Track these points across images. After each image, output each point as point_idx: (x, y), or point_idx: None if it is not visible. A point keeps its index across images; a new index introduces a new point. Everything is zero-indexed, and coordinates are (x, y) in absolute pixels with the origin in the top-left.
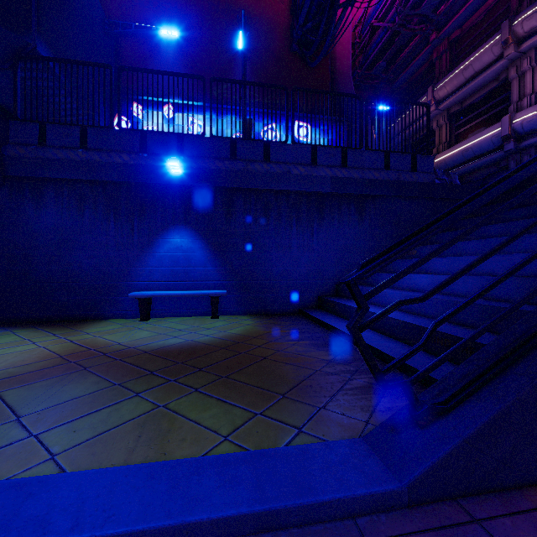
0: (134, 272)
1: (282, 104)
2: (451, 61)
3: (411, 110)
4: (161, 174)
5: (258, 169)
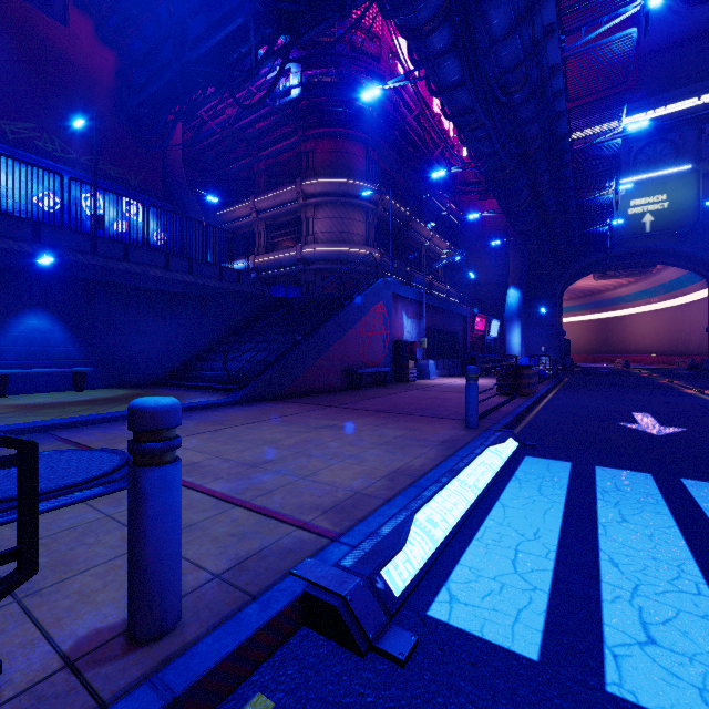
0: None
1: (105, 170)
2: (268, 181)
3: (237, 208)
4: (16, 258)
5: (119, 266)
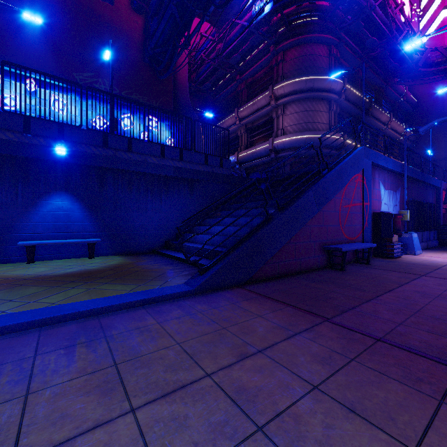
0: (19, 226)
1: (137, 99)
2: (248, 96)
3: (226, 119)
4: (44, 151)
5: (124, 156)
